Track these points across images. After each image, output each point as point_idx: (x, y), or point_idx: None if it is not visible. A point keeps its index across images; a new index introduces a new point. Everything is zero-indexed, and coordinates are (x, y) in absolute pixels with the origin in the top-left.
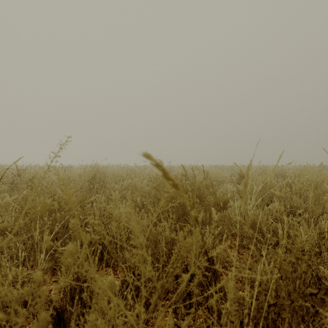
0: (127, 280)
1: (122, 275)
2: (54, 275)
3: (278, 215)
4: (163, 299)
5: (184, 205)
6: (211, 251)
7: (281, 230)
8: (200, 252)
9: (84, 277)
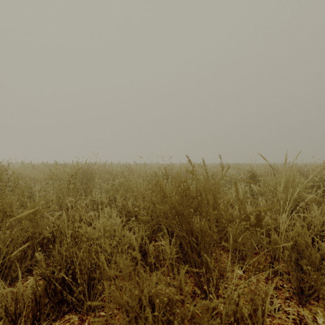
0: None
1: None
2: None
3: None
4: None
5: (189, 217)
6: (248, 323)
7: None
8: None
9: None
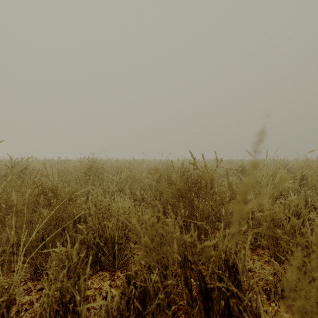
0: (127, 293)
1: (121, 282)
2: (40, 281)
3: (302, 210)
4: (172, 315)
5: (192, 198)
6: (234, 257)
7: (309, 228)
8: (220, 259)
9: (70, 293)
